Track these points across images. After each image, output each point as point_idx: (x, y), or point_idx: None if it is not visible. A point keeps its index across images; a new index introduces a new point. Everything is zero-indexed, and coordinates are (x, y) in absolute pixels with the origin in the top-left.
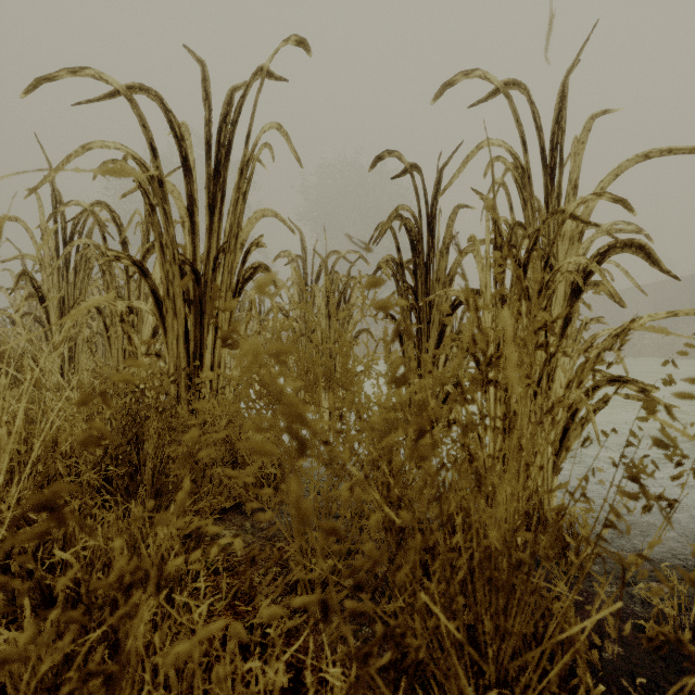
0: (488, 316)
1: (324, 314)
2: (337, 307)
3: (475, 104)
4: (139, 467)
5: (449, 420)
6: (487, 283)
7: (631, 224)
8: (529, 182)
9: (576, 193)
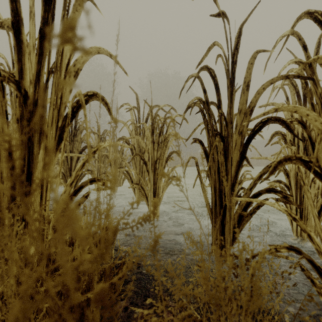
0: None
1: (150, 140)
2: (158, 136)
3: None
4: None
5: None
6: None
7: None
8: None
9: None
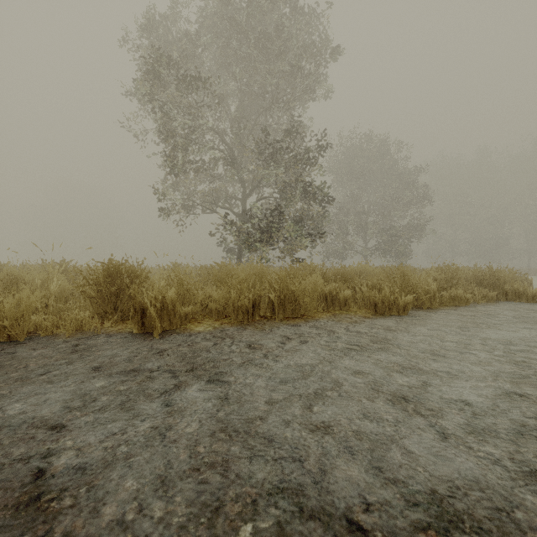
0: None
1: None
2: None
3: None
4: None
5: None
6: None
7: None
8: None
9: None
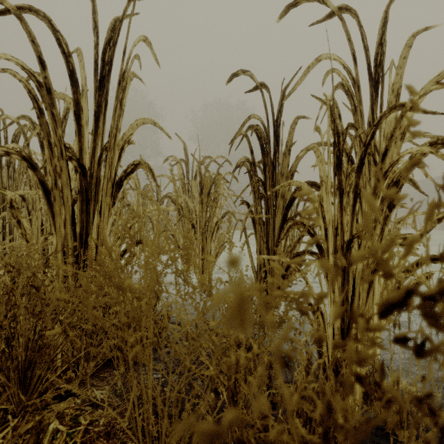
0: (328, 203)
1: (198, 201)
2: (207, 196)
3: (314, 24)
4: (14, 340)
5: (325, 431)
6: (328, 174)
7: (427, 133)
8: (358, 92)
9: (398, 100)
